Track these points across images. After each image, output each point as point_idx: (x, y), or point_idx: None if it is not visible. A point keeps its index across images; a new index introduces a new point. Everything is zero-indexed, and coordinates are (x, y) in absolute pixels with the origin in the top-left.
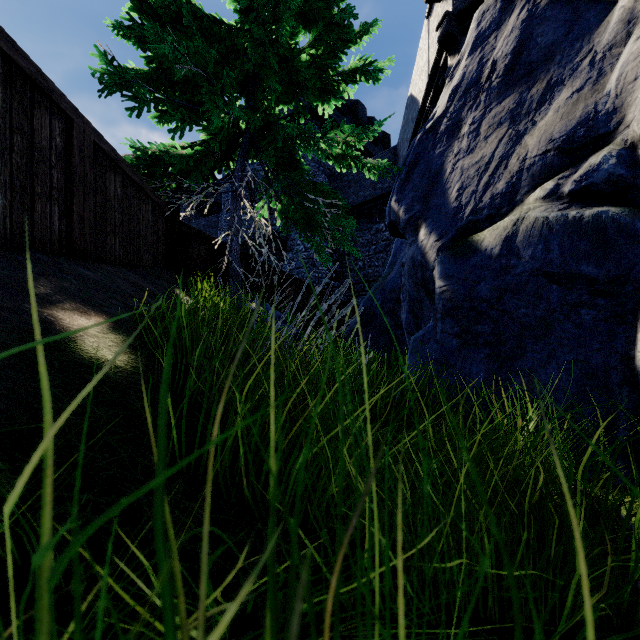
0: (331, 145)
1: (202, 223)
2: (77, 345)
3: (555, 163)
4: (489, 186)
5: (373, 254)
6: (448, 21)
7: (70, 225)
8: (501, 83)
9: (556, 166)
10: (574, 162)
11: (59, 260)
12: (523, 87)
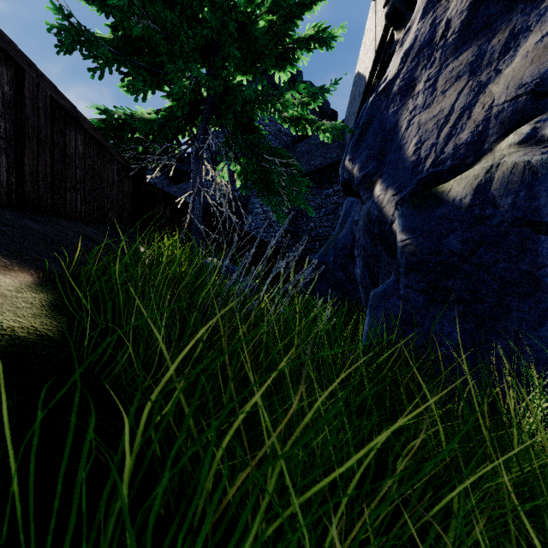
0: (287, 106)
1: (174, 190)
2: None
3: (528, 107)
4: (451, 137)
5: (323, 216)
6: None
7: (21, 177)
8: (457, 39)
9: (530, 110)
10: None
11: (2, 211)
12: (482, 40)
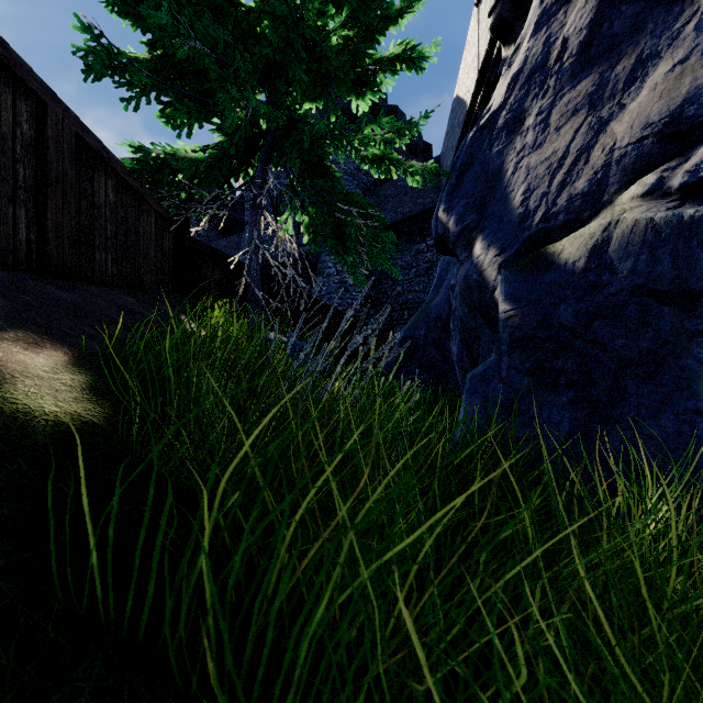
0: (367, 144)
1: (223, 244)
2: None
3: (655, 152)
4: (565, 186)
5: (413, 278)
6: (502, 5)
7: (43, 235)
8: (575, 63)
9: (657, 156)
10: (682, 150)
11: (22, 277)
12: (604, 65)
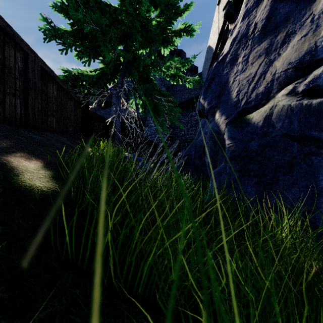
0: (168, 69)
1: (102, 112)
2: (18, 178)
3: (292, 75)
4: (254, 89)
5: (189, 128)
6: (229, 5)
7: (27, 110)
8: (260, 34)
9: (293, 77)
10: (304, 74)
11: (19, 129)
12: (272, 36)
